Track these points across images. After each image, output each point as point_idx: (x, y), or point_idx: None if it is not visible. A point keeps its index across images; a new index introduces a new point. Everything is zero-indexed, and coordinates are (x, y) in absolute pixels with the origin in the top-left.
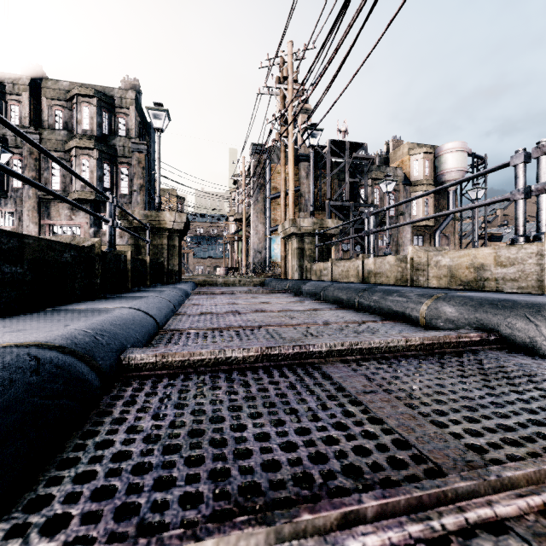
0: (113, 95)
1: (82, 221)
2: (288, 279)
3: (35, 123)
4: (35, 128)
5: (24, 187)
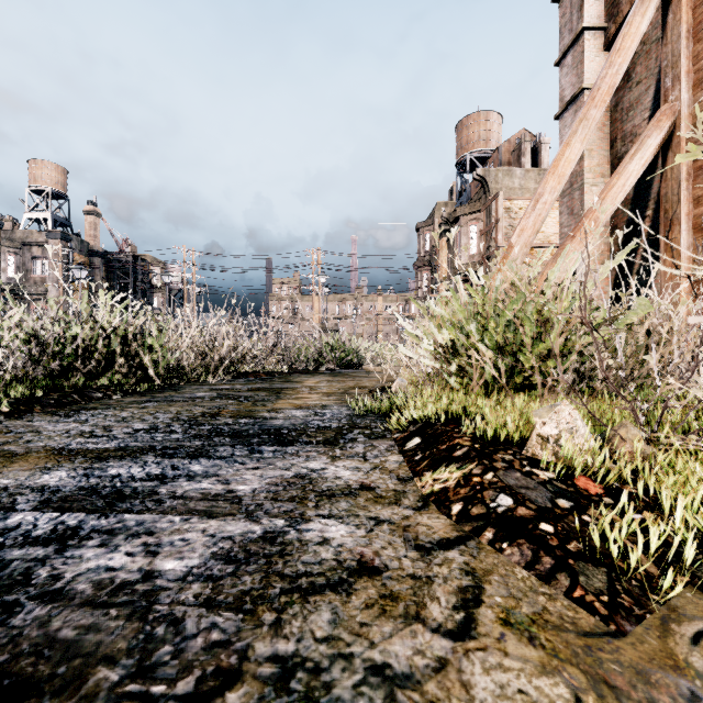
0: None
1: None
2: None
3: None
4: None
5: None
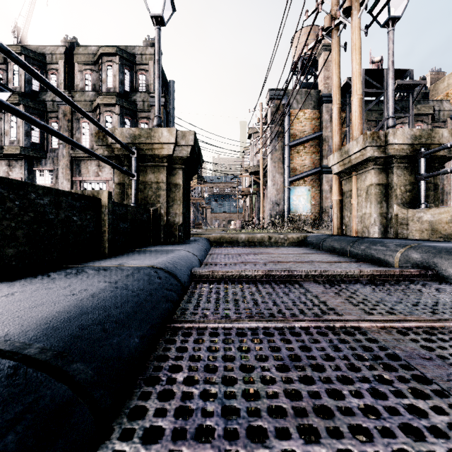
0: (134, 53)
1: (107, 176)
2: (368, 238)
3: (70, 89)
4: (69, 92)
5: (59, 147)
